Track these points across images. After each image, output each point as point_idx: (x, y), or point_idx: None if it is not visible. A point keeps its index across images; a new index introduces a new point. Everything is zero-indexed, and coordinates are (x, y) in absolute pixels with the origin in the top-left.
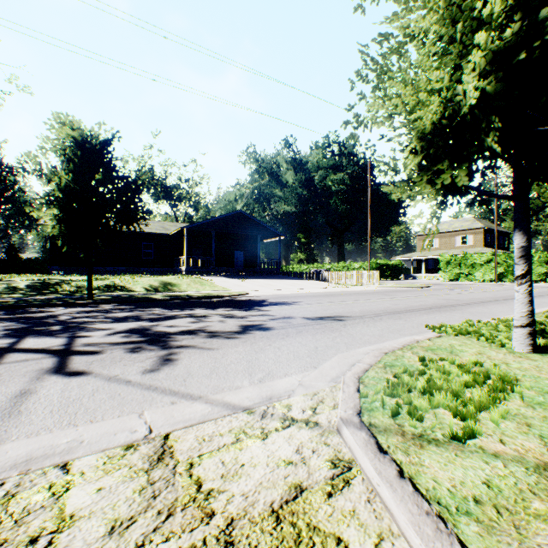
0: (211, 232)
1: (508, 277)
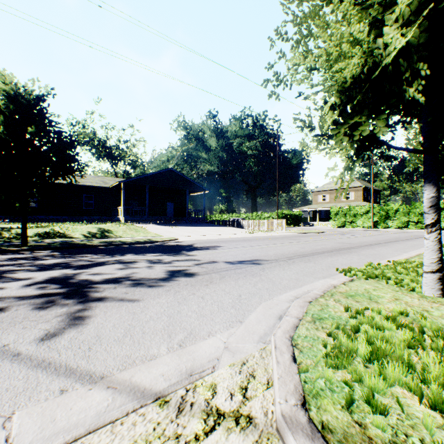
0: (145, 186)
1: (381, 225)
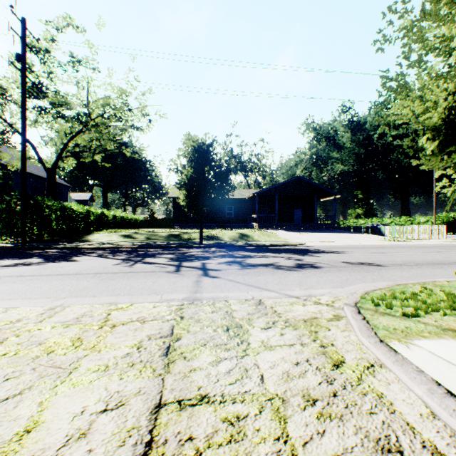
0: (275, 195)
1: None
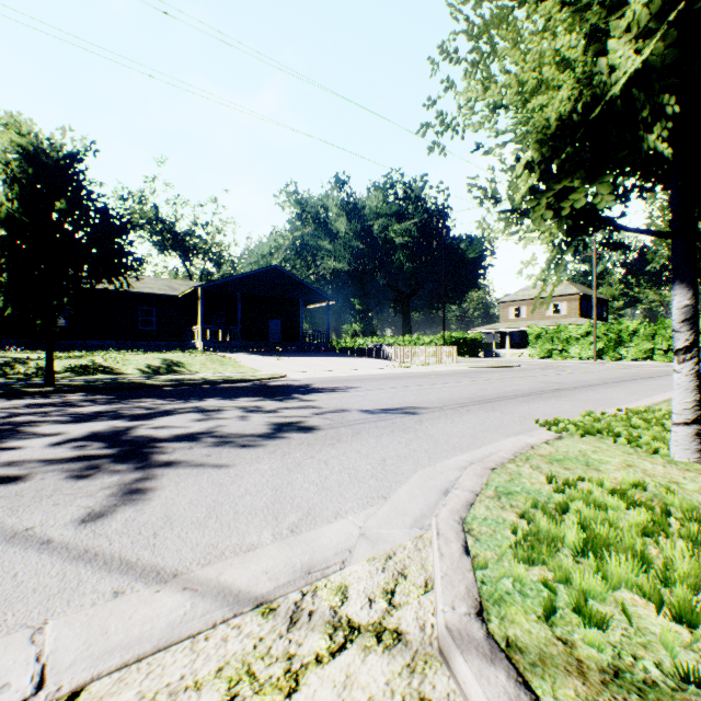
0: (236, 294)
1: (609, 354)
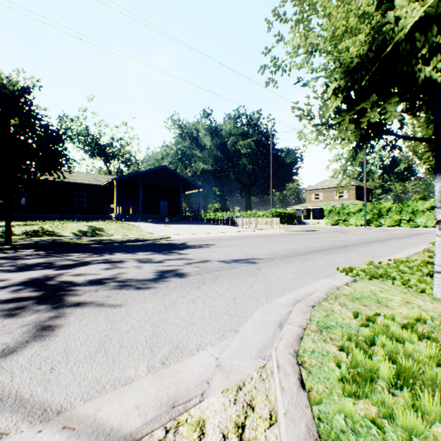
0: (139, 184)
1: (373, 223)
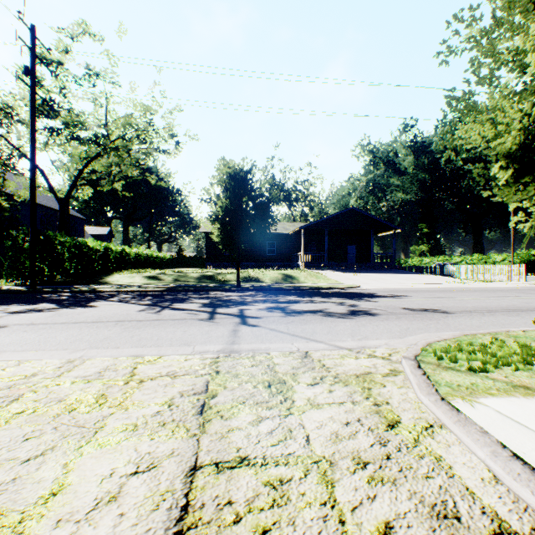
0: (324, 230)
1: None
